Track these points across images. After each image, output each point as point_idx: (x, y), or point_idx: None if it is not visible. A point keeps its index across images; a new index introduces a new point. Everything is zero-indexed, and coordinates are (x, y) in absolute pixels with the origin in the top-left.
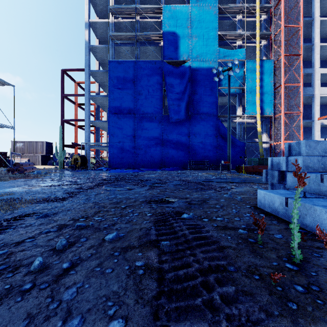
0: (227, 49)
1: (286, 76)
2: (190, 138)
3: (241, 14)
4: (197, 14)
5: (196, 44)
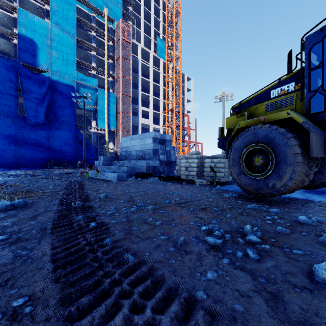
0: (84, 72)
1: (123, 108)
2: (50, 140)
3: (95, 51)
4: (57, 34)
5: (56, 60)
